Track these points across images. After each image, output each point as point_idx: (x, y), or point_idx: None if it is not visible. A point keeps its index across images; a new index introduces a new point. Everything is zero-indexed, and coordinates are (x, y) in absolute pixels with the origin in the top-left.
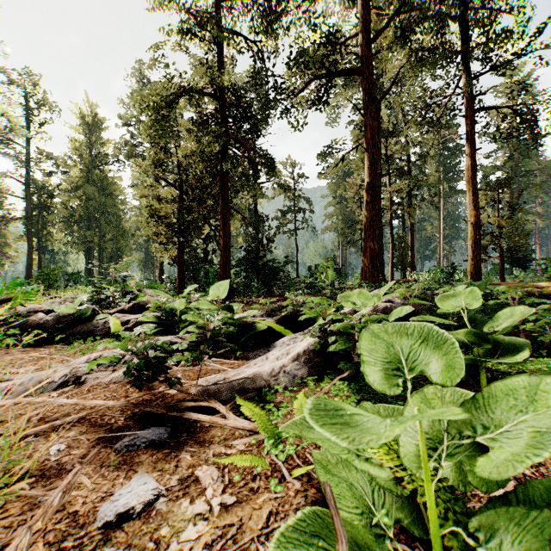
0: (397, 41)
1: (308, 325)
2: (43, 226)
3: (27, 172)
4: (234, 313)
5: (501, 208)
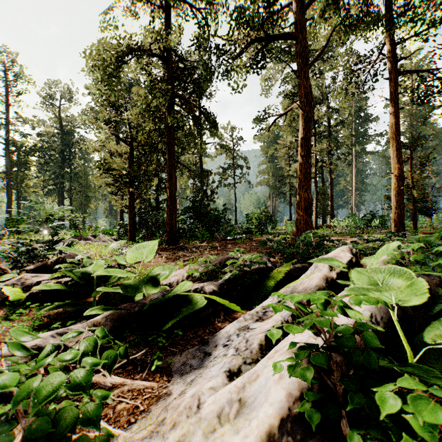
0: (328, 9)
1: (257, 289)
2: (21, 180)
3: (7, 134)
4: (159, 284)
5: (414, 164)
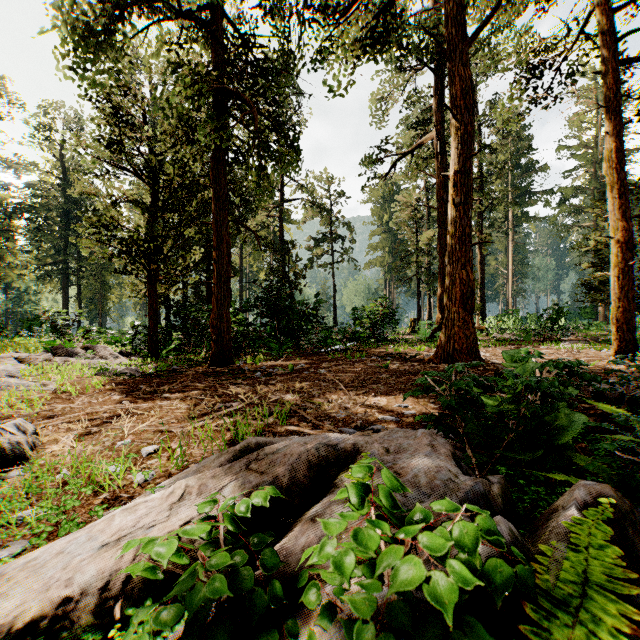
0: None
1: None
2: None
3: None
4: None
5: None
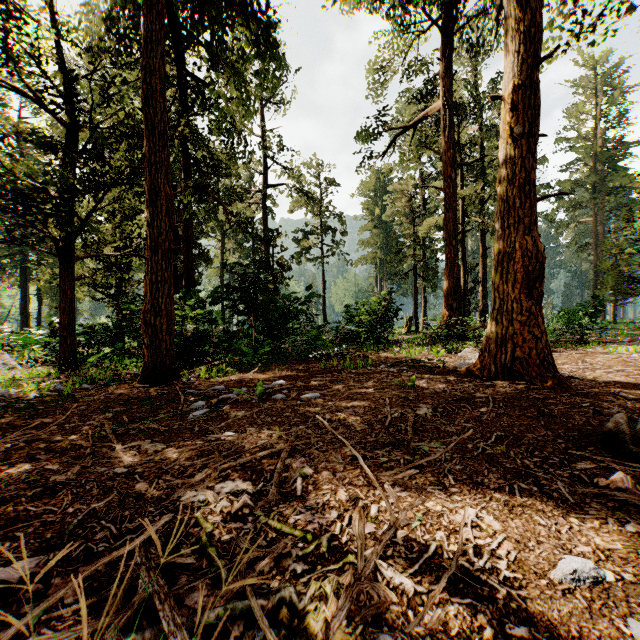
0: None
1: None
2: None
3: None
4: None
5: None
